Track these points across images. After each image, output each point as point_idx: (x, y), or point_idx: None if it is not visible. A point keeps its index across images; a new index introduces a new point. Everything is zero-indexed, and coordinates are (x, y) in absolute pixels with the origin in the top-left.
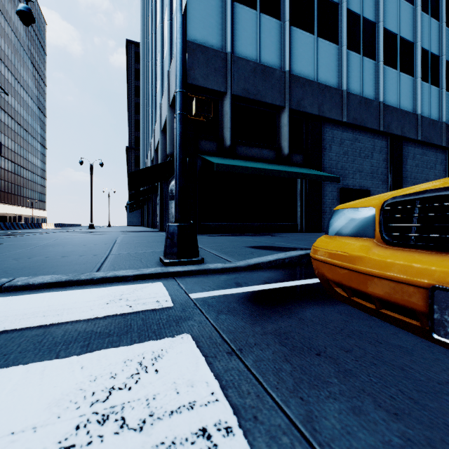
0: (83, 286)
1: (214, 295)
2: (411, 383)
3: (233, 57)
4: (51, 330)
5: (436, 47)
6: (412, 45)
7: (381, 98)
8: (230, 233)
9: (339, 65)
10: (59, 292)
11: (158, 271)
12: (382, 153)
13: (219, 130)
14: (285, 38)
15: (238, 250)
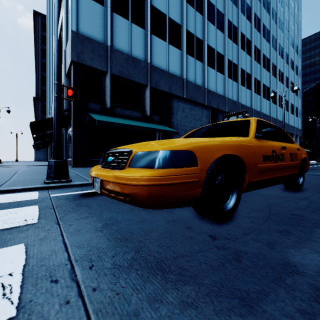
0: None
1: (64, 194)
2: (107, 209)
3: (112, 49)
4: None
5: (236, 60)
6: (223, 57)
7: (206, 86)
8: None
9: (181, 63)
10: None
11: (38, 186)
12: (207, 118)
13: (102, 96)
14: (148, 42)
15: None
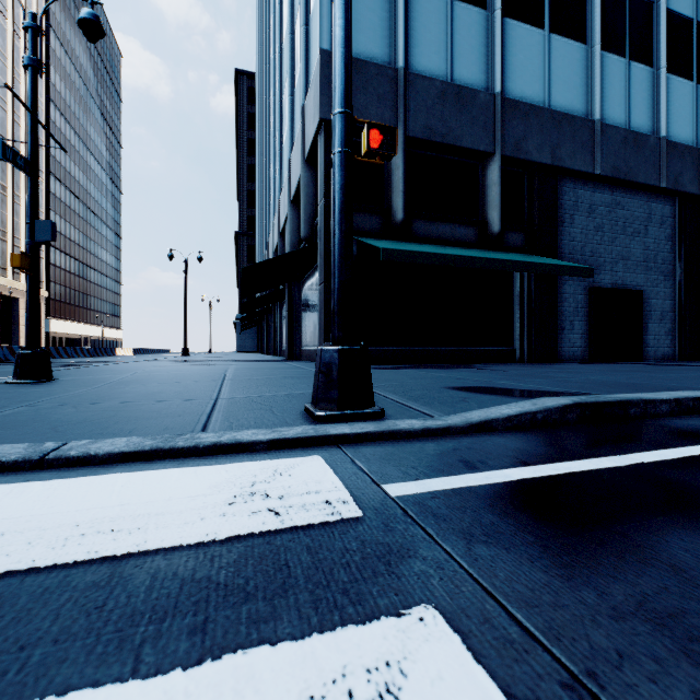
0: (181, 460)
1: (433, 489)
2: None
3: (409, 76)
4: (124, 572)
5: None
6: None
7: (663, 131)
8: (402, 363)
9: (587, 78)
10: (141, 472)
11: (310, 433)
12: (665, 227)
13: (384, 197)
14: (495, 39)
15: (436, 395)
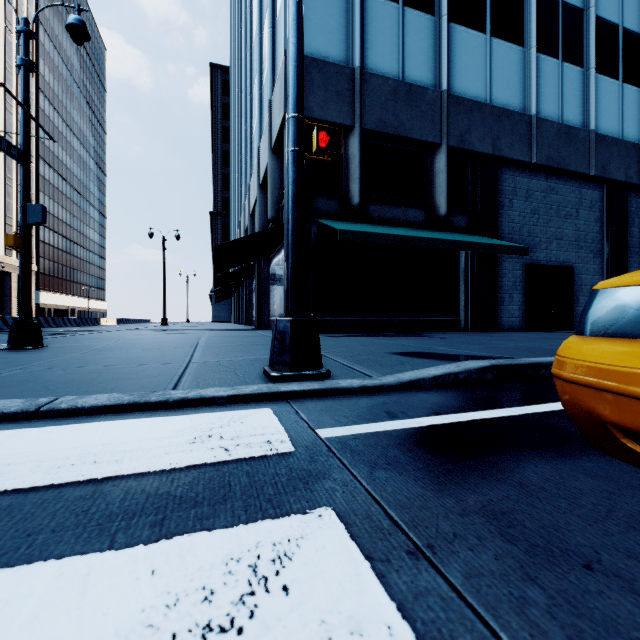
0: (154, 412)
1: (356, 432)
2: None
3: (364, 75)
4: (104, 489)
5: None
6: None
7: (592, 125)
8: (359, 332)
9: (524, 78)
10: (120, 421)
11: (264, 390)
12: (594, 210)
13: (342, 182)
14: (442, 42)
15: (379, 359)
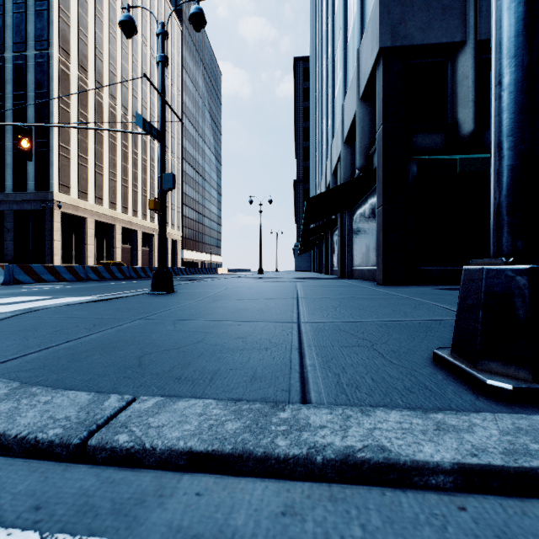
0: (286, 493)
1: None
2: None
3: None
4: None
5: None
6: None
7: None
8: None
9: None
10: None
11: (538, 453)
12: None
13: (447, 112)
14: None
15: None
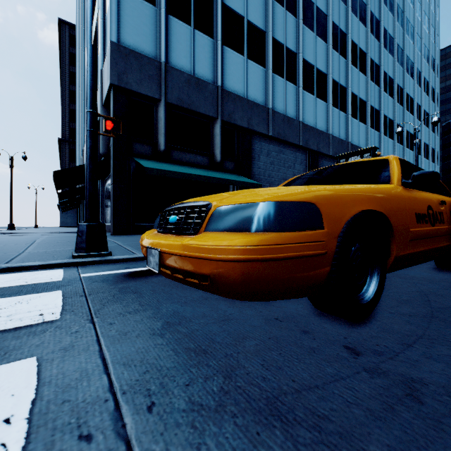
0: None
1: (100, 274)
2: (167, 297)
3: (168, 67)
4: None
5: (344, 80)
6: (325, 76)
7: (301, 118)
8: None
9: (266, 86)
10: None
11: (64, 261)
12: (302, 165)
13: (154, 135)
14: (218, 56)
15: None
